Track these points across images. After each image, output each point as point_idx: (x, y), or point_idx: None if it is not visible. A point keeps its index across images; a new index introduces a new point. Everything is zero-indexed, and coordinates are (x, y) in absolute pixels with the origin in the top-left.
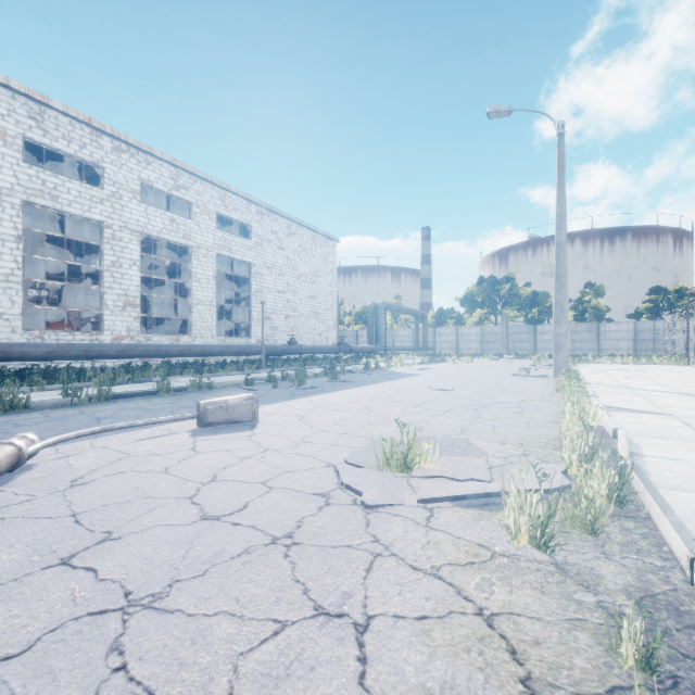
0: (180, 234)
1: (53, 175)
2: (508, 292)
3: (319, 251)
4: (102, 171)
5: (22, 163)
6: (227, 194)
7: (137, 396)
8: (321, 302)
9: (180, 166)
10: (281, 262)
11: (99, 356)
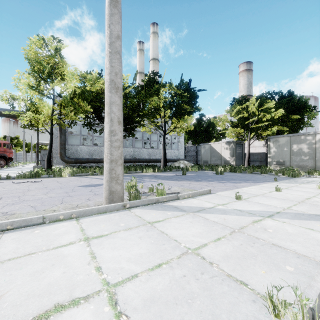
0: None
1: None
2: (17, 142)
3: None
4: None
5: None
6: None
7: None
8: None
9: None
10: None
11: None
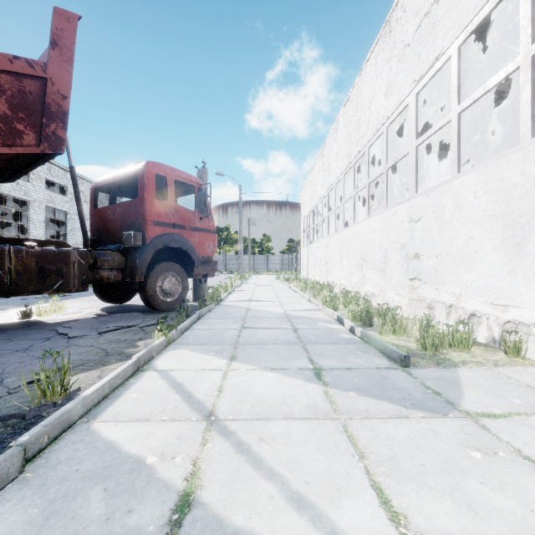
0: (22, 192)
1: None
2: (226, 236)
3: None
4: None
5: None
6: (52, 166)
7: None
8: None
9: None
10: (86, 211)
11: None
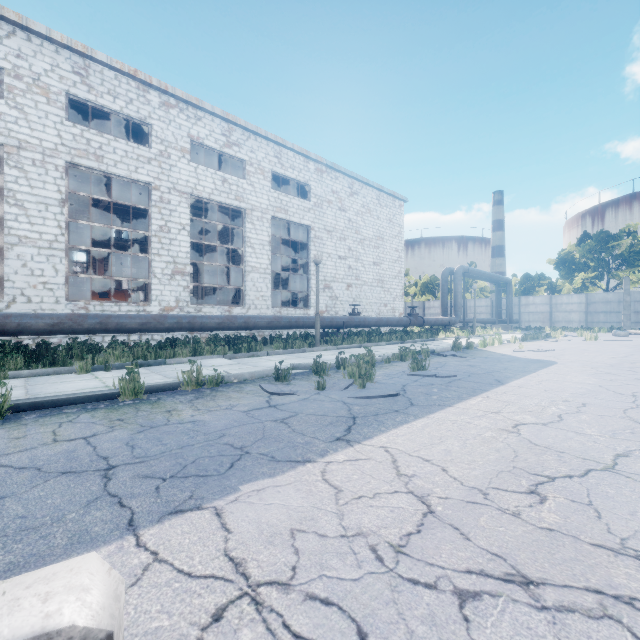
0: (233, 195)
1: (98, 134)
2: (629, 249)
3: (385, 212)
4: (150, 128)
5: (66, 122)
6: (283, 151)
7: (79, 403)
8: (387, 269)
9: (232, 120)
10: (342, 225)
11: (118, 330)
